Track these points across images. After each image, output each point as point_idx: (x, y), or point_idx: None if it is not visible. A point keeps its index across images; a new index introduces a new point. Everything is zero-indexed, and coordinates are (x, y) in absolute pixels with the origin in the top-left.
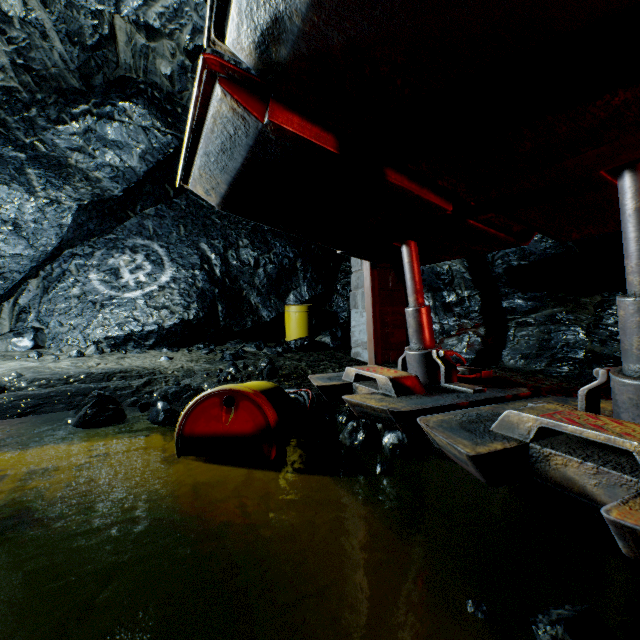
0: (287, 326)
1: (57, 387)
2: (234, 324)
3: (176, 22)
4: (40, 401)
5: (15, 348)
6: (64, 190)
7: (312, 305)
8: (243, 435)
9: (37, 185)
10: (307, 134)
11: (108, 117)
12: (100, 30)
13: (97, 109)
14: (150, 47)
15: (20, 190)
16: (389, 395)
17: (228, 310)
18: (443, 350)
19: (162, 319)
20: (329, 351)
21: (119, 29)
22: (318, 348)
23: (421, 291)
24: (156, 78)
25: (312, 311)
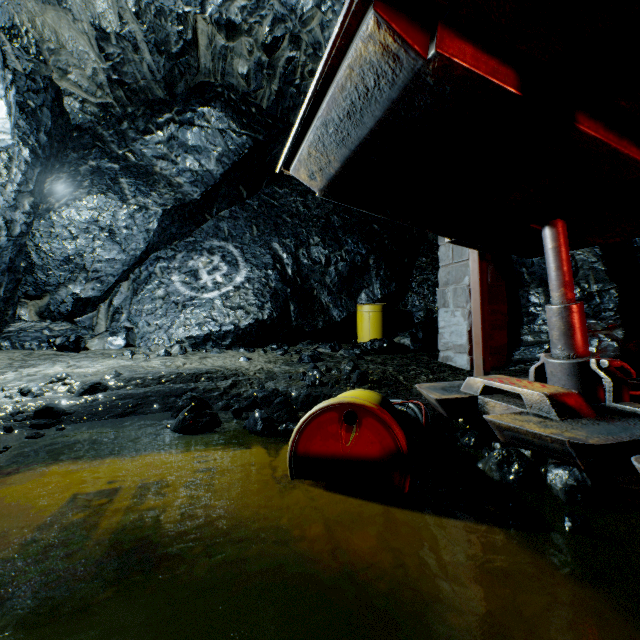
0: (359, 326)
1: (151, 387)
2: (305, 324)
3: (257, 14)
4: (138, 401)
5: (111, 346)
6: (151, 196)
7: (386, 304)
8: (367, 459)
9: (128, 193)
10: (482, 69)
11: (189, 123)
12: (184, 36)
13: (179, 116)
14: (228, 48)
15: (114, 198)
16: (547, 417)
17: (300, 310)
18: (606, 359)
19: (238, 319)
20: (410, 354)
21: (201, 33)
22: (396, 350)
23: (571, 284)
24: (232, 79)
25: (386, 310)
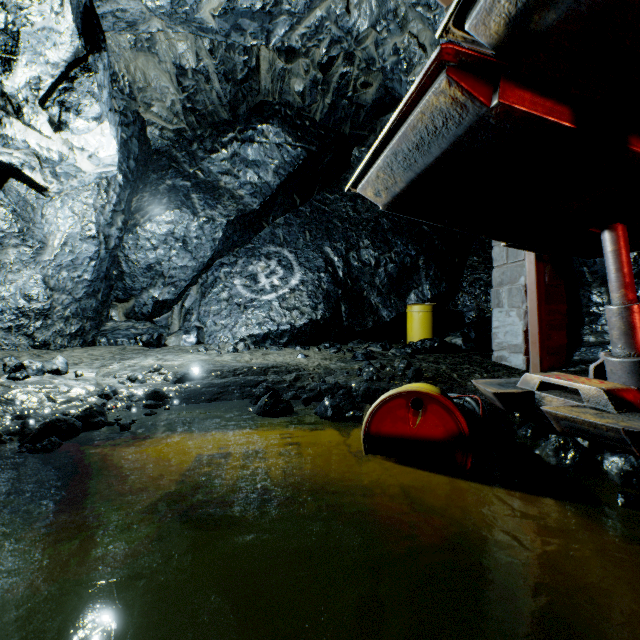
0: (409, 326)
1: (228, 378)
2: (356, 324)
3: (315, 39)
4: (220, 389)
5: (185, 343)
6: (217, 209)
7: (436, 304)
8: (432, 440)
9: (198, 207)
10: (539, 110)
11: (249, 140)
12: (249, 64)
13: (241, 135)
14: (287, 69)
15: (187, 212)
16: (604, 410)
17: (350, 310)
18: None
19: (293, 319)
20: (462, 354)
21: (263, 59)
22: (447, 350)
23: (632, 285)
24: (289, 97)
25: (436, 311)
